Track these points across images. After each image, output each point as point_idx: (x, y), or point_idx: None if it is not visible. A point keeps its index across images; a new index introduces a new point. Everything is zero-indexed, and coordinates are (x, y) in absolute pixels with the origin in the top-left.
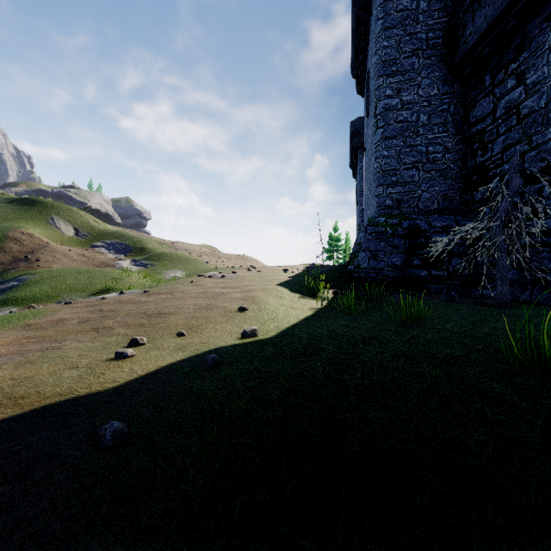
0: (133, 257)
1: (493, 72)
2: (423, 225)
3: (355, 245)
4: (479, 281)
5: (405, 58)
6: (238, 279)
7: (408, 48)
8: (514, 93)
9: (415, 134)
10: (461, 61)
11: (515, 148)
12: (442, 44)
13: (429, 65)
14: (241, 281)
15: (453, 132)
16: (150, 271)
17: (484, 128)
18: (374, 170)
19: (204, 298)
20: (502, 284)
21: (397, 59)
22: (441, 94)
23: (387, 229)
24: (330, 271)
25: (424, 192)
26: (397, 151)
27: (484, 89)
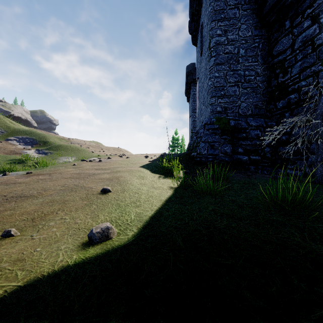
0: (38, 148)
1: (292, 18)
2: (243, 125)
3: (191, 141)
4: (282, 163)
5: (229, 9)
6: (111, 162)
7: (232, 2)
8: (309, 30)
9: (236, 62)
10: (268, 12)
11: (310, 69)
12: (255, 1)
13: (245, 15)
14: (113, 164)
15: (261, 62)
16: (48, 157)
17: (284, 58)
18: (209, 87)
19: (76, 178)
20: (322, 165)
21: (224, 9)
22: (253, 35)
23: (220, 126)
24: (178, 157)
25: (242, 102)
26: (224, 73)
27: (284, 30)
